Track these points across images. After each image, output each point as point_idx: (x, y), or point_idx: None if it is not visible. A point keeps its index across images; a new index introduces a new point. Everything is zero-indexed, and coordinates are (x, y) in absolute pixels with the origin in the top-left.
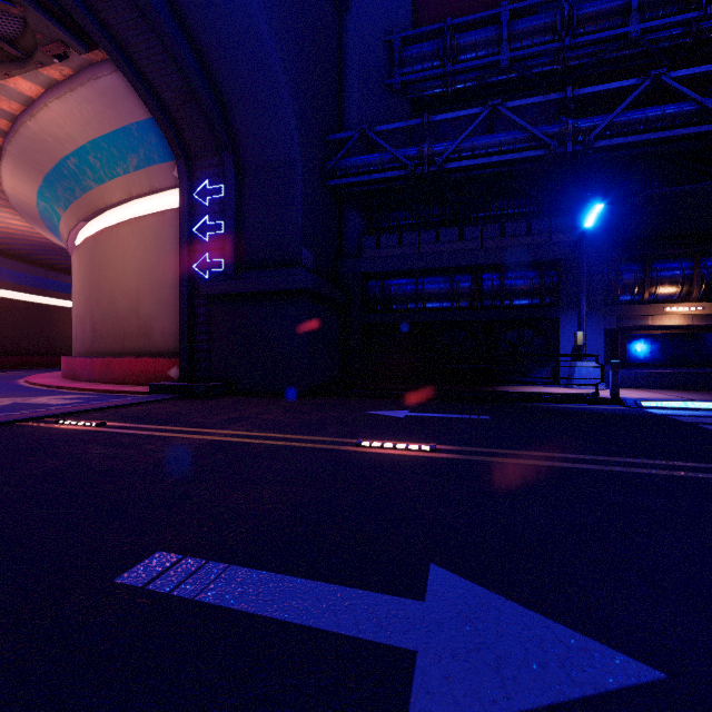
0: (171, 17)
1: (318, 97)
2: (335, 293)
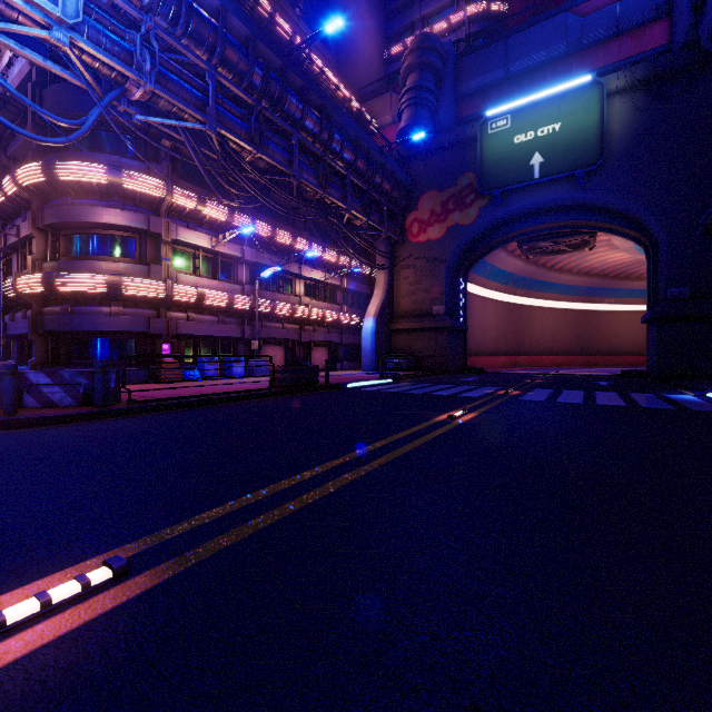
0: (595, 214)
1: (703, 169)
2: (707, 310)
